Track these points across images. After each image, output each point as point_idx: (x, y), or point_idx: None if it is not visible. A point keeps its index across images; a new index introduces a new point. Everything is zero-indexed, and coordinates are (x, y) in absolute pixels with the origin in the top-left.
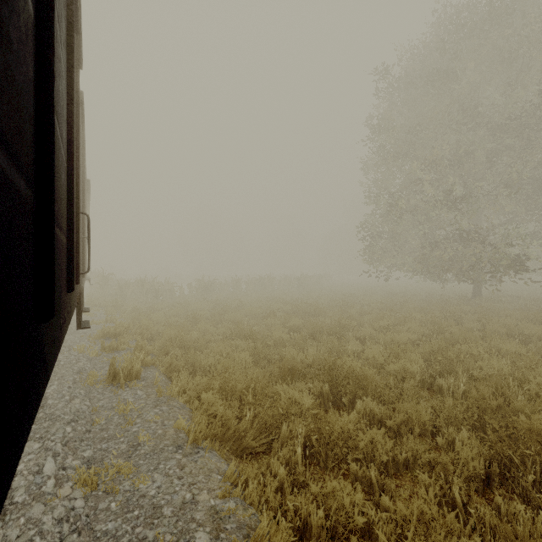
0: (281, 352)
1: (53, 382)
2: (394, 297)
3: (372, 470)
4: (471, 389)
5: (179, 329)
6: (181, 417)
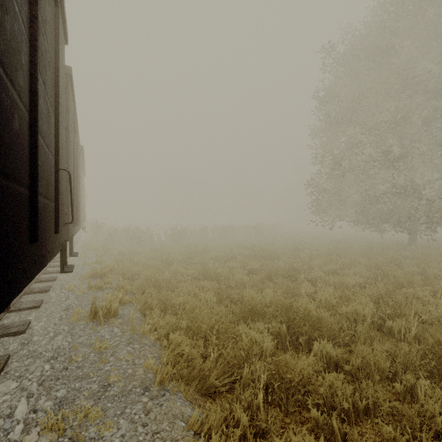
0: (242, 293)
1: (42, 319)
2: (338, 243)
3: (333, 418)
4: (423, 333)
5: (154, 271)
6: (151, 355)
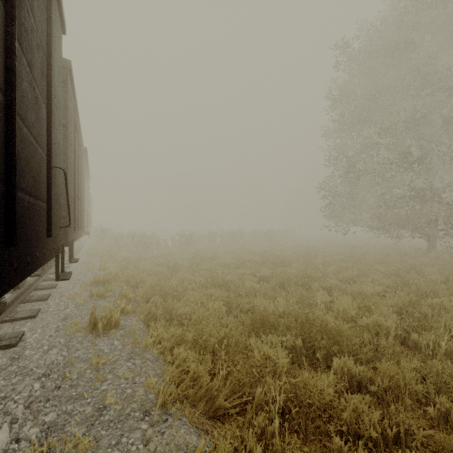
0: (253, 302)
1: (37, 330)
2: (352, 250)
3: (360, 450)
4: None
5: (160, 278)
6: (153, 372)
